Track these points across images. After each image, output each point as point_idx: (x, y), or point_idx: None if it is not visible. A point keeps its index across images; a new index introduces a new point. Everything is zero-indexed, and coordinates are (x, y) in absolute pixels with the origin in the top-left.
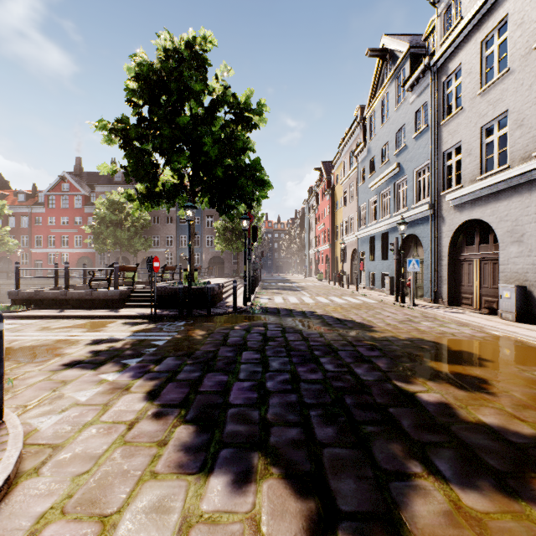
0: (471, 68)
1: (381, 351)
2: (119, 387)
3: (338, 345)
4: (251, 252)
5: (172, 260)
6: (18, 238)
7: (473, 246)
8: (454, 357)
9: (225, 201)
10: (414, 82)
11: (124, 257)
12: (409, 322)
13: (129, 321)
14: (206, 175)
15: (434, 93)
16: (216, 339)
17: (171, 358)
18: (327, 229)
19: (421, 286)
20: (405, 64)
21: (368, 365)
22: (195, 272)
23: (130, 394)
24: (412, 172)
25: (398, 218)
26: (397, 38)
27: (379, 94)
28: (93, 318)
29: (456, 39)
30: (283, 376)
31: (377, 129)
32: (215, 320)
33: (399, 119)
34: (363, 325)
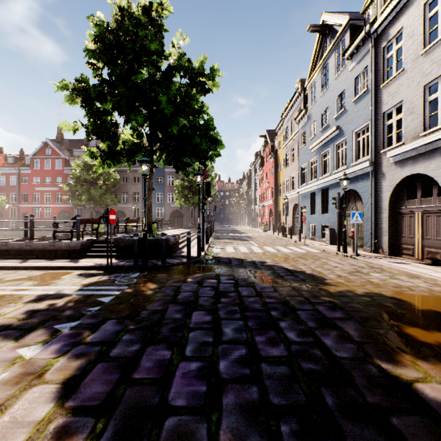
0: (414, 30)
1: (343, 311)
2: (31, 371)
3: (295, 302)
4: (206, 207)
5: (139, 214)
6: (7, 195)
7: (415, 200)
8: (428, 319)
9: (181, 158)
10: (354, 50)
11: (98, 211)
12: (359, 273)
13: (85, 272)
14: (163, 134)
15: (374, 58)
16: (166, 294)
17: (111, 322)
18: (270, 187)
19: (360, 237)
20: (345, 36)
21: (335, 332)
22: (154, 224)
23: (39, 386)
24: (351, 133)
25: (338, 175)
26: (336, 13)
27: (319, 65)
28: (51, 269)
29: (398, 5)
30: (239, 351)
31: (317, 97)
32: (169, 271)
33: (339, 86)
34: (314, 277)
